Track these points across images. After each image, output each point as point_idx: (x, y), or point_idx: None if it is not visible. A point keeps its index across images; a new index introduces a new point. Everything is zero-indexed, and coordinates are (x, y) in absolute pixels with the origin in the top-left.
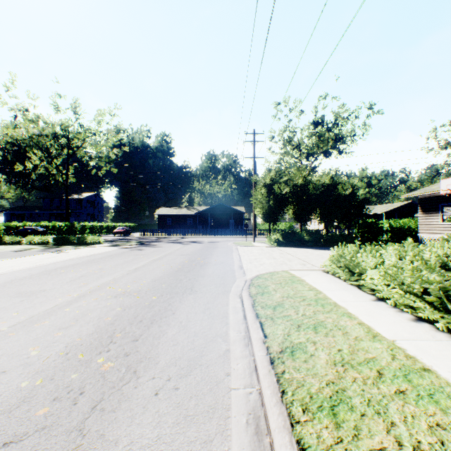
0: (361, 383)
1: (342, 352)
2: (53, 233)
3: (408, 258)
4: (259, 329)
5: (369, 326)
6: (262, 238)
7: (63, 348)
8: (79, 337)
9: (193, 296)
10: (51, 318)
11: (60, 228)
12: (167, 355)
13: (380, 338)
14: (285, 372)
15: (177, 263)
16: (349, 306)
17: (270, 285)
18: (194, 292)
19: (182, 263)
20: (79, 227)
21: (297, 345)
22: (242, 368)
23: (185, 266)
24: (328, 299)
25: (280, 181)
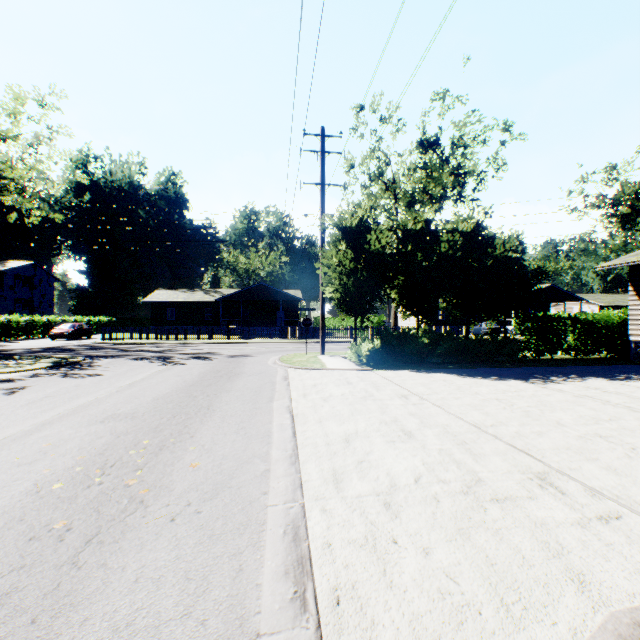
0: None
1: None
2: None
3: None
4: None
5: None
6: (334, 344)
7: None
8: None
9: None
10: None
11: None
12: None
13: None
14: None
15: None
16: None
17: None
18: None
19: (18, 503)
20: None
21: None
22: None
23: None
24: None
25: (377, 229)
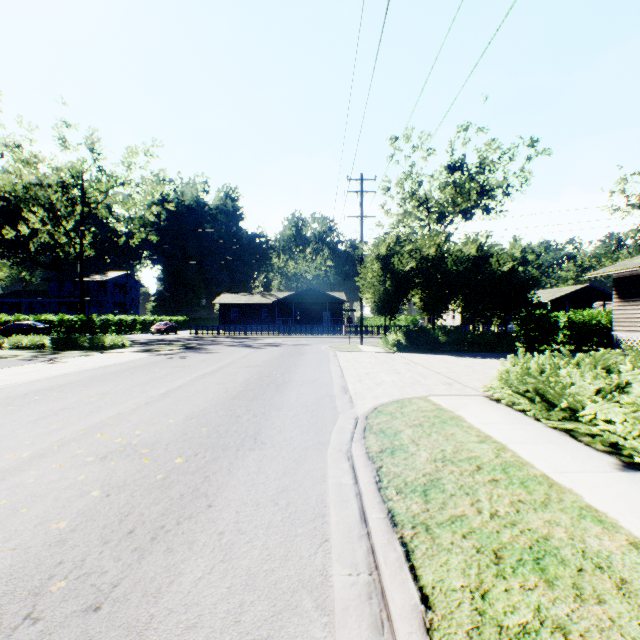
0: None
1: None
2: (61, 331)
3: None
4: (405, 569)
5: None
6: (372, 339)
7: None
8: None
9: (256, 455)
10: None
11: (70, 324)
12: None
13: None
14: None
15: (237, 383)
16: (580, 487)
17: (404, 429)
18: (260, 444)
19: (246, 381)
20: (99, 322)
21: None
22: None
23: (250, 388)
24: (527, 465)
25: (401, 251)
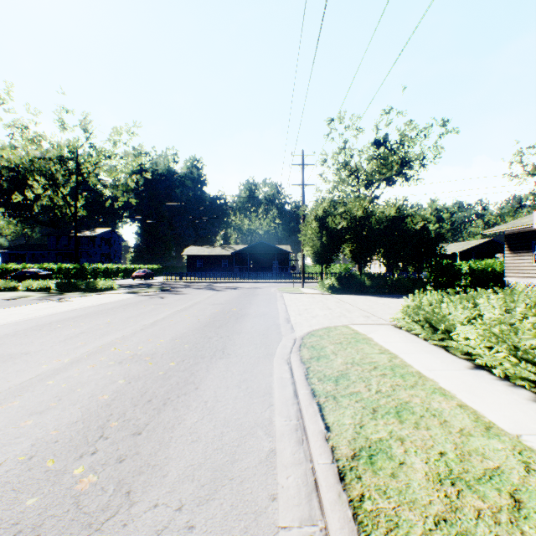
0: (491, 522)
1: (446, 458)
2: (59, 277)
3: (519, 311)
4: (318, 416)
5: (476, 411)
6: (312, 283)
7: (26, 448)
8: (55, 429)
9: (225, 361)
10: (24, 397)
11: (67, 271)
12: (181, 460)
13: (498, 432)
14: (365, 498)
15: (206, 315)
16: (439, 378)
17: (328, 345)
18: (227, 355)
19: (213, 315)
20: (90, 269)
21: (376, 445)
22: (295, 485)
23: (217, 319)
24: (408, 366)
25: (334, 213)
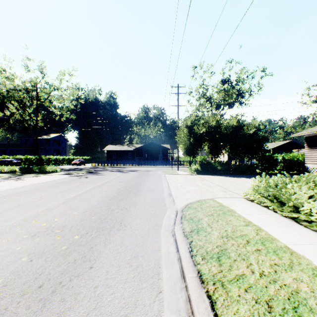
0: None
1: None
2: (26, 164)
3: None
4: None
5: None
6: (183, 167)
7: None
8: None
9: (121, 233)
10: None
11: (31, 160)
12: None
13: None
14: None
15: (113, 191)
16: (308, 254)
17: (203, 217)
18: (123, 227)
19: (118, 190)
20: (45, 159)
21: None
22: None
23: (120, 194)
24: (275, 240)
25: (198, 123)
